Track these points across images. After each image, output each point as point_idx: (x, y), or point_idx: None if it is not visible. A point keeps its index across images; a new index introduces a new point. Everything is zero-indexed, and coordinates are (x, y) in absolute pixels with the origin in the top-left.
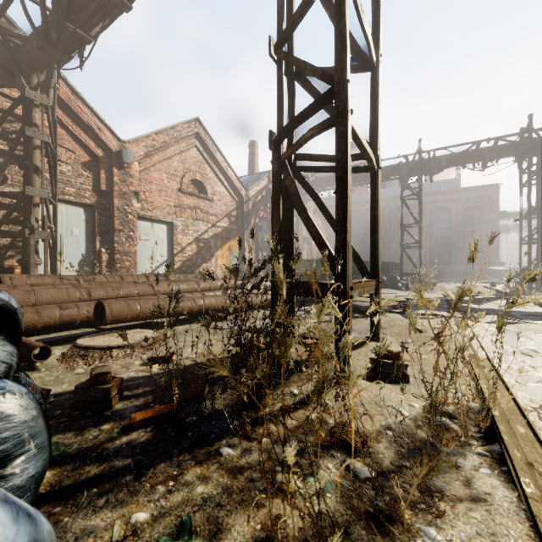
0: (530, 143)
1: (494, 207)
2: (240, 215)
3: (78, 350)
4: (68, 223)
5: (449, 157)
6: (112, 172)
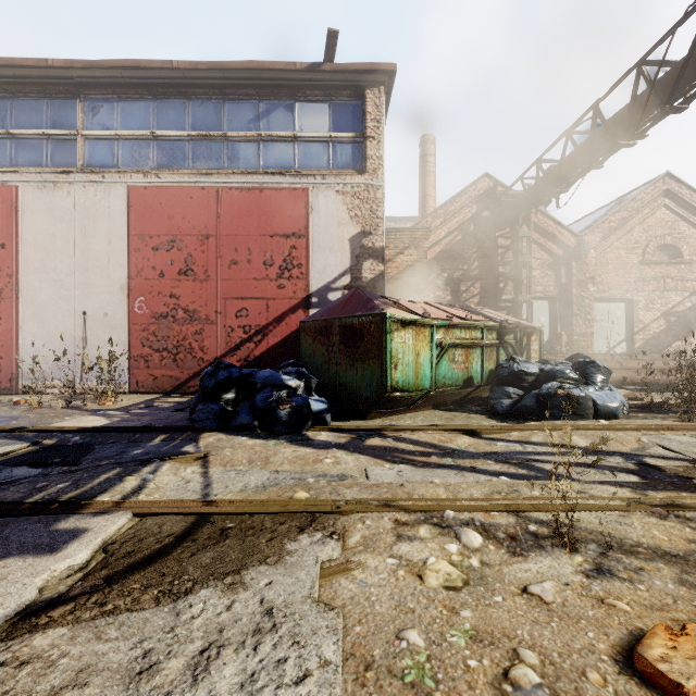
0: None
1: None
2: None
3: None
4: (536, 314)
5: None
6: (570, 266)
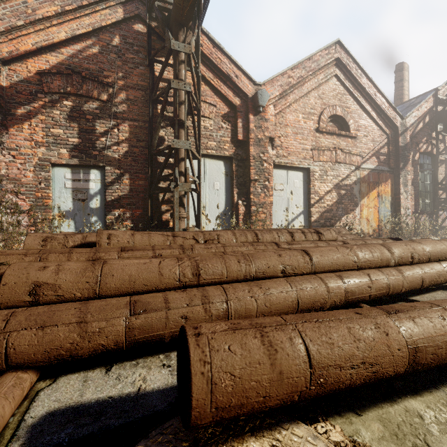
0: None
1: None
2: (392, 152)
3: None
4: (210, 177)
5: None
6: (248, 119)
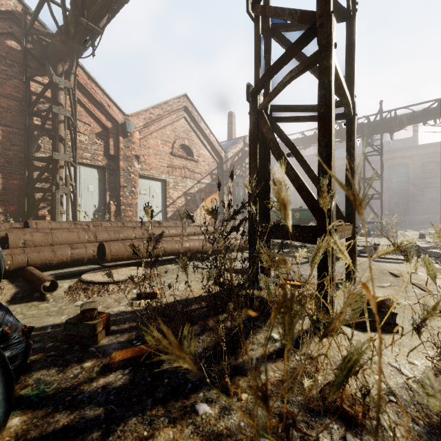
0: None
1: None
2: (220, 173)
3: (81, 284)
4: (85, 181)
5: (410, 115)
6: (118, 140)
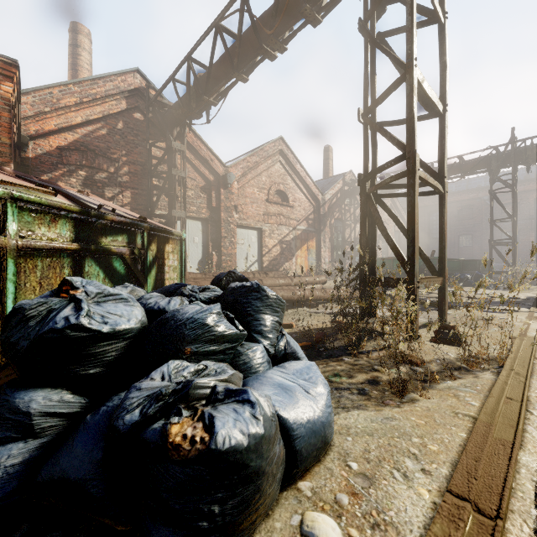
0: None
1: None
2: (316, 218)
3: None
4: (191, 233)
5: None
6: (219, 192)
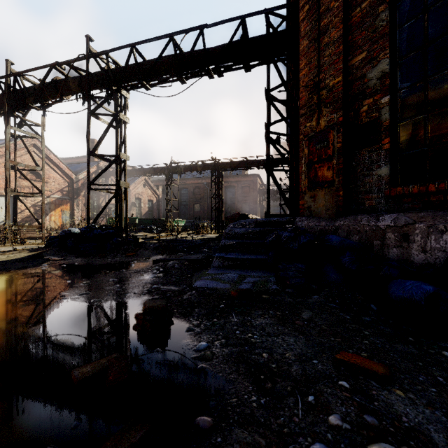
0: (211, 166)
1: (255, 187)
2: (71, 190)
3: None
4: None
5: (185, 167)
6: None
